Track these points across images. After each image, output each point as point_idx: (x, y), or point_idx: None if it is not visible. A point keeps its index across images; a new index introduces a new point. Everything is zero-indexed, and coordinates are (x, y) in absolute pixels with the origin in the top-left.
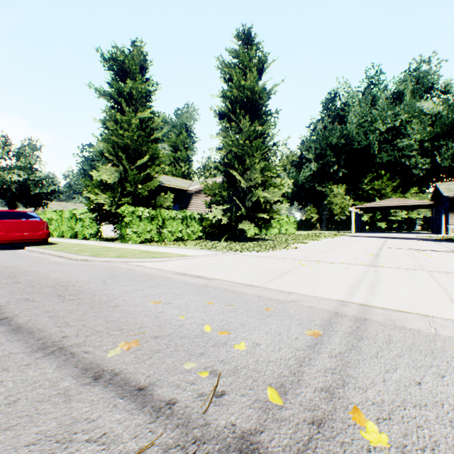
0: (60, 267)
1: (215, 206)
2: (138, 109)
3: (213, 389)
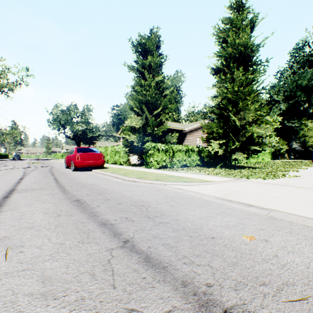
0: (124, 187)
1: (212, 141)
2: (154, 76)
3: None
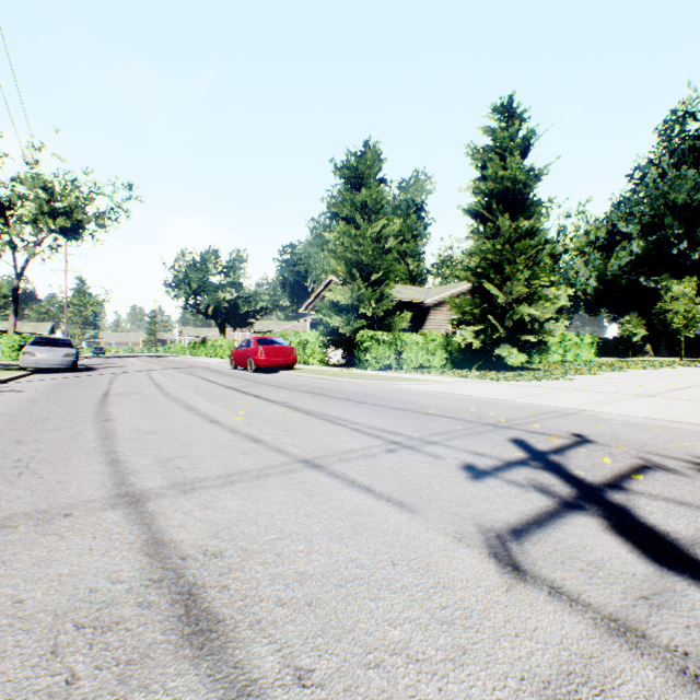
0: (342, 385)
1: (464, 326)
2: (370, 217)
3: (478, 418)
